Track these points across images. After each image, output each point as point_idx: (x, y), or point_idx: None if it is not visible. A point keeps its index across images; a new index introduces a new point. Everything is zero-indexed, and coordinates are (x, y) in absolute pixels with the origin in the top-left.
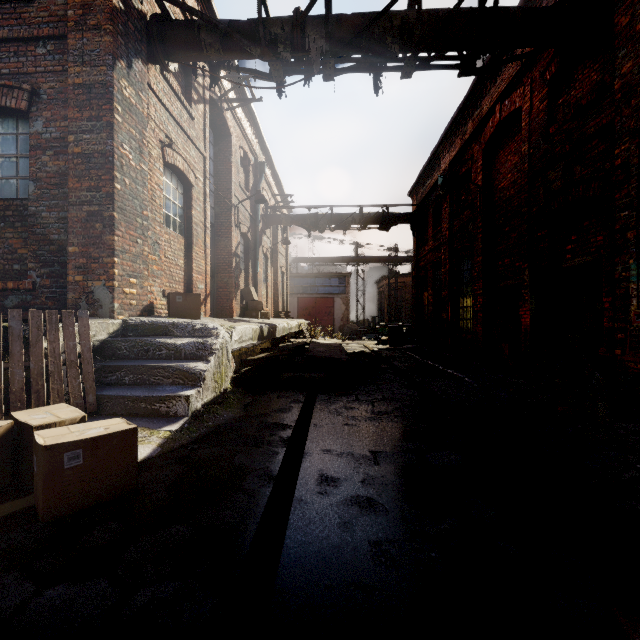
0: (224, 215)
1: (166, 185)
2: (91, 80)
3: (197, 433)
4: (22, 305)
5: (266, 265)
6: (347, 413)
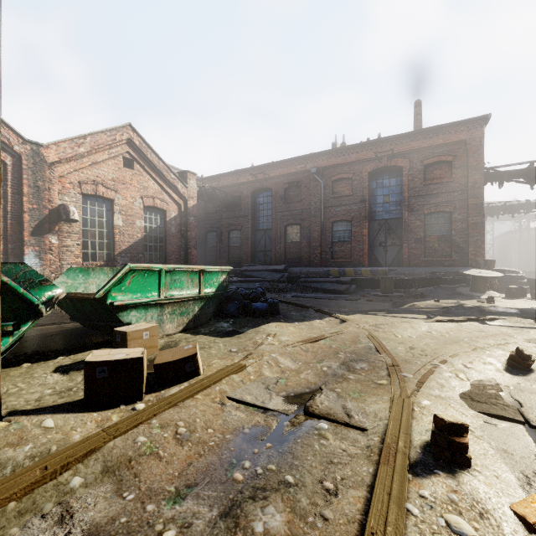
0: None
1: None
2: (476, 202)
3: None
4: (450, 264)
5: None
6: None
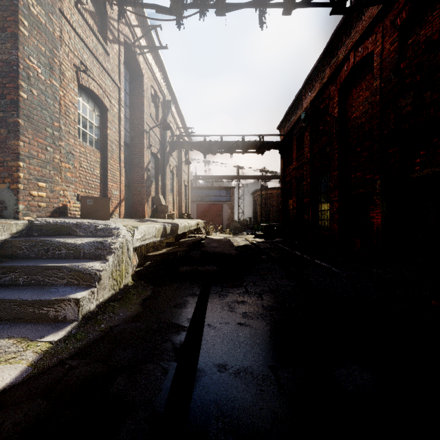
0: (138, 138)
1: (82, 106)
2: None
3: (84, 340)
4: None
5: (172, 179)
6: (239, 308)
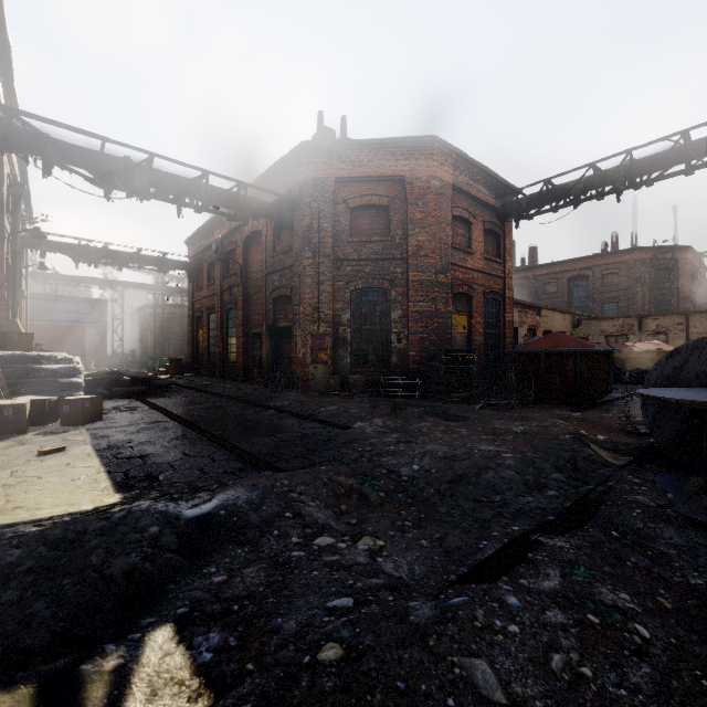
0: None
1: None
2: None
3: None
4: None
5: None
6: (171, 401)
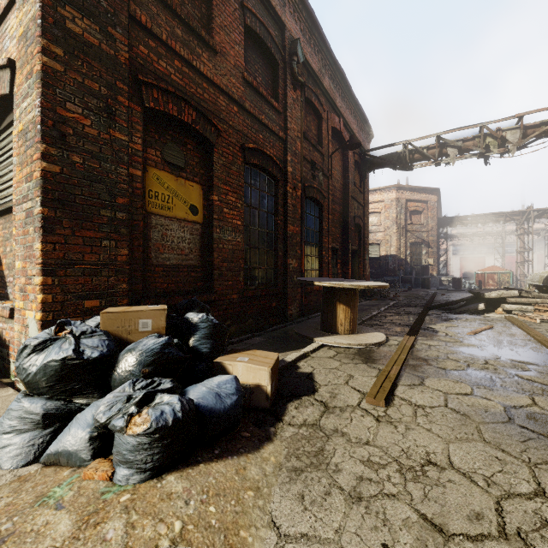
0: None
1: None
2: None
3: None
4: None
5: None
6: None
